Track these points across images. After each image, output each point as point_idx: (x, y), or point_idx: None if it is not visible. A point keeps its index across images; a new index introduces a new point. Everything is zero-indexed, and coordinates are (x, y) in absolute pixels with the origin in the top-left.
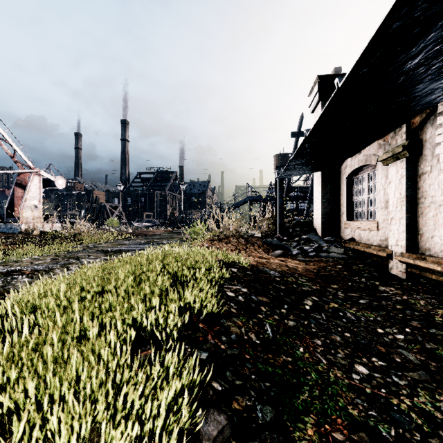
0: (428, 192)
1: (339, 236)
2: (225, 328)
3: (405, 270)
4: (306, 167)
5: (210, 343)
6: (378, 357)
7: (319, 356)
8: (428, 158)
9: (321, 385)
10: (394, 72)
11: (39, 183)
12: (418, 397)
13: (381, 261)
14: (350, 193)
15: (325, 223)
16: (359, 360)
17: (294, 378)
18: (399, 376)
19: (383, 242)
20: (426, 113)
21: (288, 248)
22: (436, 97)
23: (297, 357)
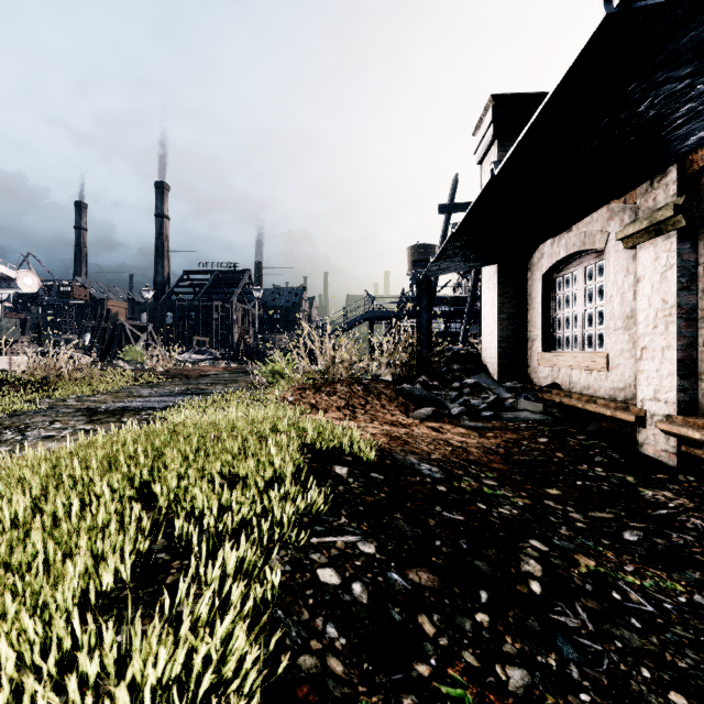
0: None
1: (528, 379)
2: None
3: (675, 450)
4: (475, 255)
5: None
6: None
7: None
8: None
9: None
10: None
11: None
12: None
13: (619, 429)
14: (549, 303)
15: (504, 357)
16: None
17: None
18: None
19: (620, 393)
20: None
21: (442, 402)
22: None
23: None
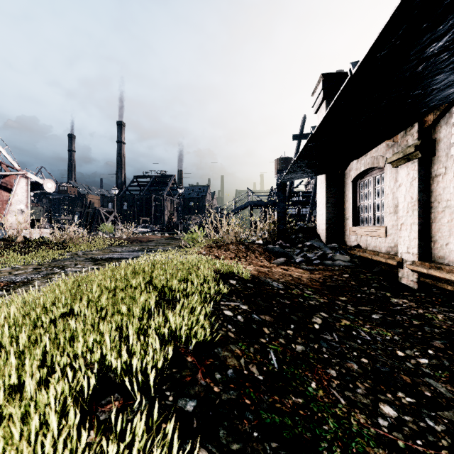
0: (442, 196)
1: (344, 242)
2: (221, 360)
3: (417, 280)
4: (310, 170)
5: (199, 385)
6: (405, 391)
7: (335, 393)
8: (442, 159)
9: (342, 439)
10: (415, 57)
11: (26, 186)
12: None
13: (390, 270)
14: (356, 197)
15: (329, 229)
16: (383, 396)
17: (308, 430)
18: (434, 418)
19: (392, 249)
20: (441, 110)
21: (291, 255)
22: None
23: (310, 397)
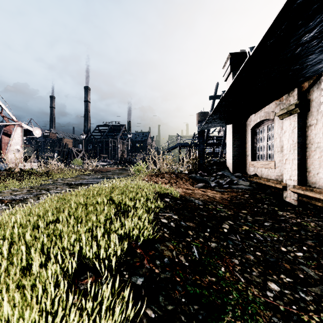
0: (314, 140)
1: (245, 172)
2: (159, 252)
3: (296, 199)
4: (221, 121)
5: (145, 268)
6: (286, 274)
7: (238, 275)
8: (314, 114)
9: (242, 304)
10: (293, 43)
11: (21, 133)
12: None
13: (278, 192)
14: (254, 140)
15: (235, 163)
16: (271, 277)
17: (218, 298)
18: (305, 291)
19: (279, 177)
20: (313, 79)
21: (208, 181)
22: (322, 66)
23: (220, 277)
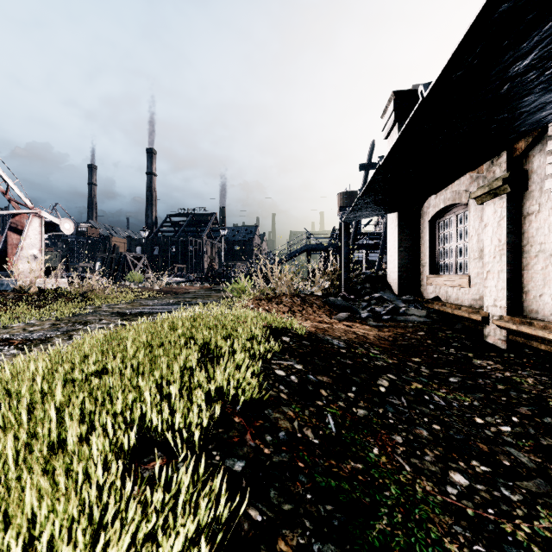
0: (536, 238)
1: (420, 294)
2: (271, 422)
3: (505, 339)
4: (379, 207)
5: (248, 446)
6: (480, 460)
7: (400, 460)
8: (535, 195)
9: (405, 505)
10: (496, 77)
11: (40, 227)
12: (539, 520)
13: (474, 327)
14: (434, 240)
15: (403, 278)
16: (455, 464)
17: (367, 495)
18: (510, 487)
19: (477, 302)
20: (533, 136)
21: (356, 309)
22: (547, 115)
23: (371, 462)
